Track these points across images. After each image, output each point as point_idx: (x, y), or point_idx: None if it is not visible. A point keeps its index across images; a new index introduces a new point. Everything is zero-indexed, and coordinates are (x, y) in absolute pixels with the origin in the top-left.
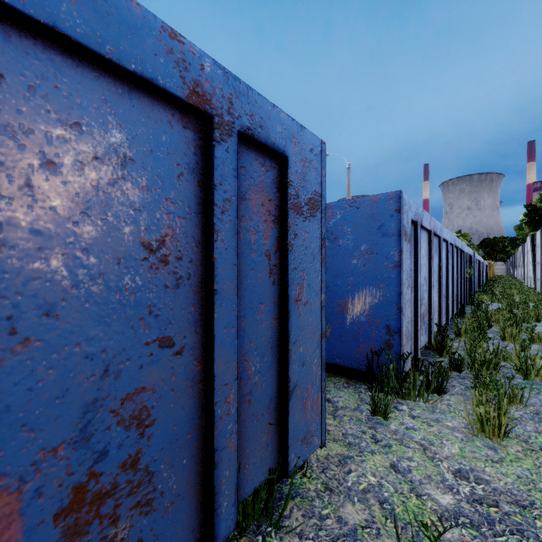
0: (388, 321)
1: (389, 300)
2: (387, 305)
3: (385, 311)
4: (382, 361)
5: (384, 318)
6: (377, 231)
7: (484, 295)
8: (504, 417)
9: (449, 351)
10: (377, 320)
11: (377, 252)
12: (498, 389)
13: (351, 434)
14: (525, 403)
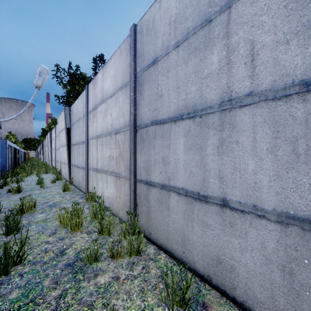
0: (4, 165)
1: (4, 160)
2: (3, 162)
3: (3, 163)
4: (2, 173)
5: (2, 164)
6: (1, 147)
7: (24, 164)
8: (26, 175)
9: (15, 173)
10: (1, 165)
11: (1, 151)
12: (25, 171)
13: (1, 181)
14: (30, 176)
